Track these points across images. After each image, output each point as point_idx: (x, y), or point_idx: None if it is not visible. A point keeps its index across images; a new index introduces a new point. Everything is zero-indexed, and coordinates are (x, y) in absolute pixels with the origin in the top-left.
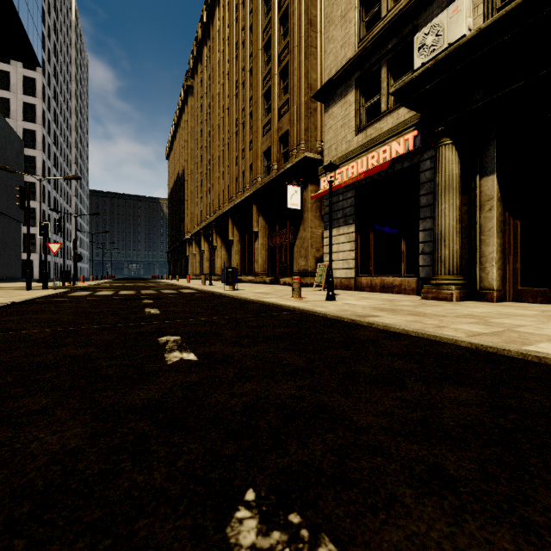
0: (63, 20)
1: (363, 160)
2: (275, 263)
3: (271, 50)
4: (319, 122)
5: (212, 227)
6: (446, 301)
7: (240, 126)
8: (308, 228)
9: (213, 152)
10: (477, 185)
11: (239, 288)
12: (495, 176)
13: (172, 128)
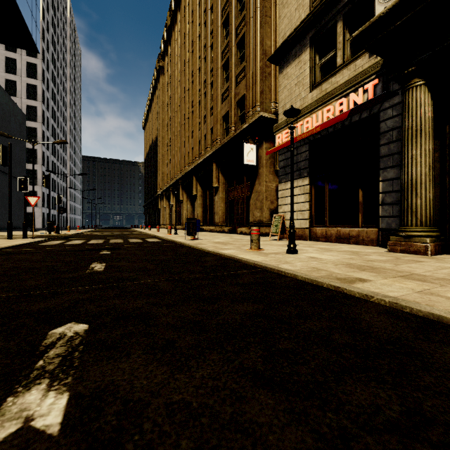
0: (60, 17)
1: (318, 114)
2: (232, 215)
3: (229, 24)
4: (273, 85)
5: (179, 184)
6: (419, 255)
7: (202, 95)
8: (263, 182)
9: (179, 120)
10: None
11: (200, 238)
12: None
13: (147, 103)
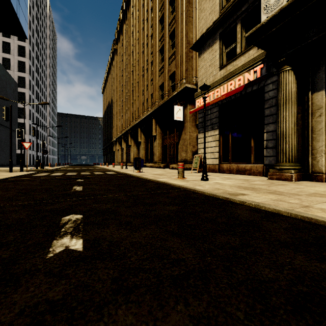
0: (41, 12)
1: (224, 86)
2: (166, 155)
3: (164, 21)
4: (195, 65)
5: (128, 133)
6: (287, 181)
7: (145, 70)
8: (187, 133)
9: (129, 88)
10: (309, 98)
11: (143, 171)
12: (324, 91)
13: (105, 75)
